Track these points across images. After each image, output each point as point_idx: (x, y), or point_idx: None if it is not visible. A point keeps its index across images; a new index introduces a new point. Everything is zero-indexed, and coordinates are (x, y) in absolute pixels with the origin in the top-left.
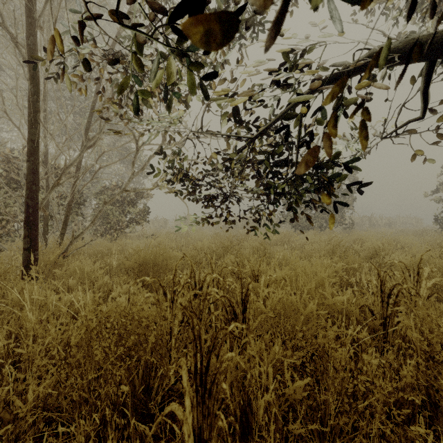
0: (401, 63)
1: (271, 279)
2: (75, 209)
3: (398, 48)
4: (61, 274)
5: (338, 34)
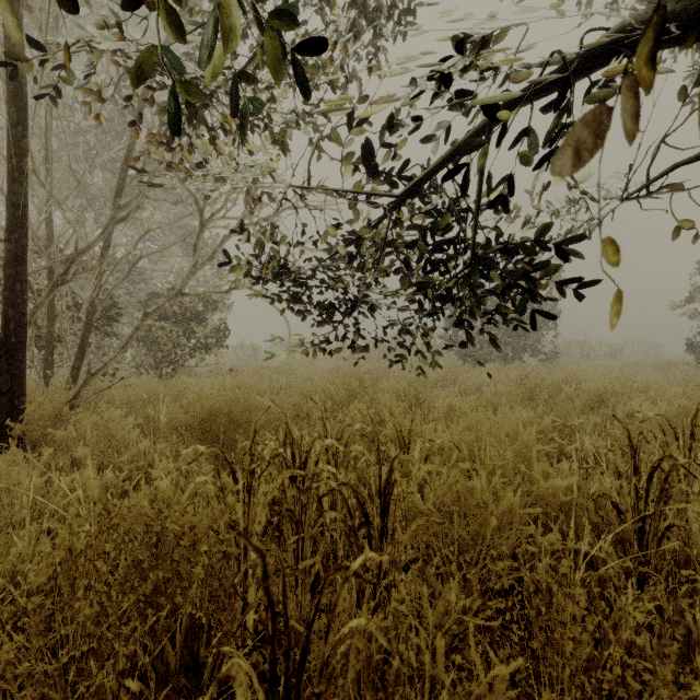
0: (678, 42)
1: (433, 447)
2: (104, 327)
3: (674, 11)
4: (66, 437)
5: (552, 3)
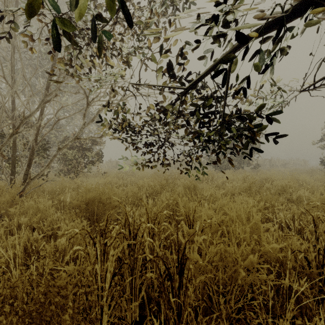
0: None
1: (205, 224)
2: (42, 153)
3: None
4: (16, 212)
5: None
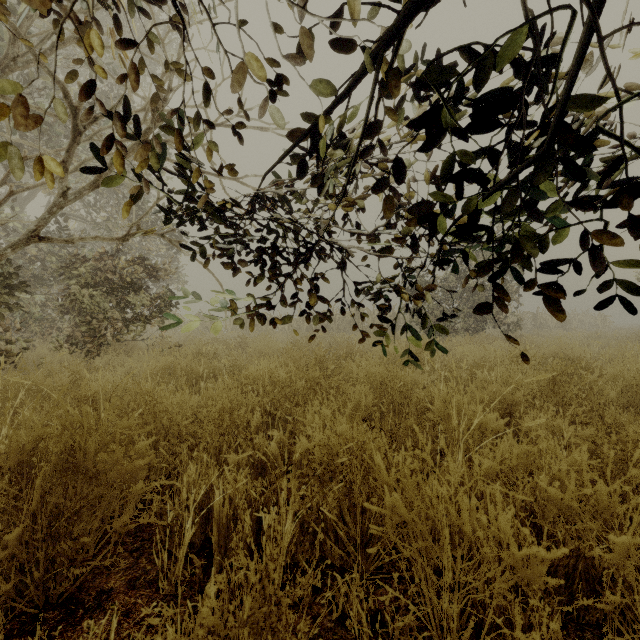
0: None
1: None
2: (4, 295)
3: None
4: None
5: None
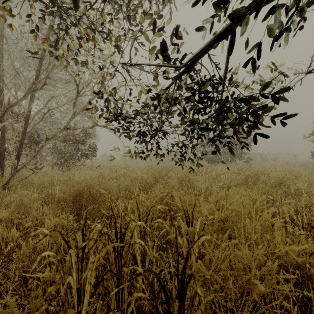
0: None
1: (207, 220)
2: (34, 146)
3: None
4: None
5: None
